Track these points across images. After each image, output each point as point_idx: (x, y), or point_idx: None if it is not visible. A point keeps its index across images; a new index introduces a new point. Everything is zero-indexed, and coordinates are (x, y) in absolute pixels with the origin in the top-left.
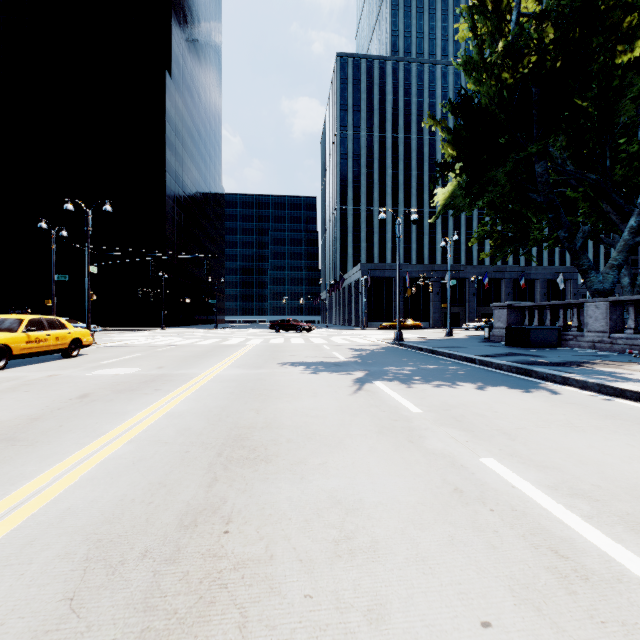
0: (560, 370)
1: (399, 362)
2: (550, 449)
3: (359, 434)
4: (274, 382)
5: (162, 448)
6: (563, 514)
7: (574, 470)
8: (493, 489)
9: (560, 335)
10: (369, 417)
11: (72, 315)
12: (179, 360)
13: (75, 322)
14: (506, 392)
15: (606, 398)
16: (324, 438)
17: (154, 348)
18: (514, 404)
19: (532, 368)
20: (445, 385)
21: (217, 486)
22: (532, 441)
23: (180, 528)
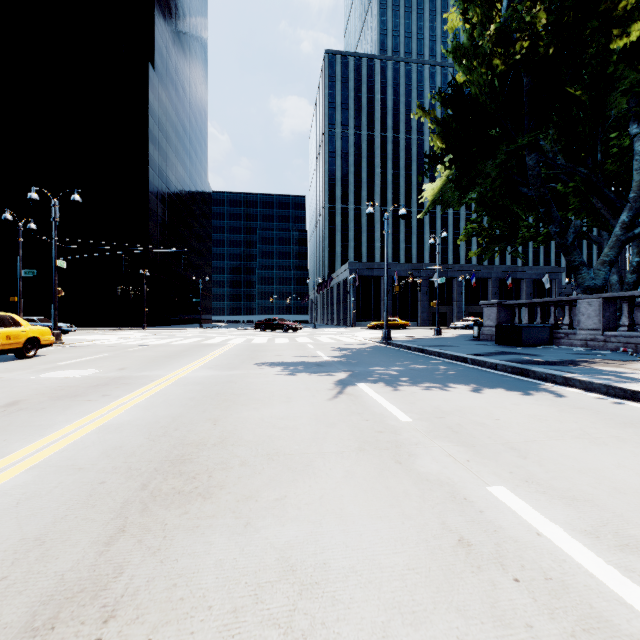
0: (559, 370)
1: (386, 362)
2: (573, 471)
3: (334, 452)
4: (245, 385)
5: (70, 477)
6: (621, 585)
7: (612, 503)
8: (512, 539)
9: (552, 333)
10: (349, 428)
11: (48, 314)
12: (147, 361)
13: (47, 321)
14: (505, 395)
15: (616, 401)
16: (289, 459)
17: (126, 348)
18: (516, 409)
19: (529, 368)
20: (437, 387)
21: (119, 542)
22: (548, 459)
23: (23, 635)
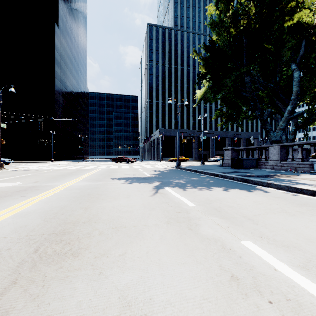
0: (264, 179)
1: (179, 177)
2: (283, 230)
3: (154, 224)
4: (105, 189)
5: None
6: None
7: (309, 248)
8: (261, 273)
9: (257, 162)
10: (161, 211)
11: None
12: (51, 177)
13: None
14: (240, 192)
15: (293, 194)
16: (128, 229)
17: (40, 171)
18: (247, 199)
19: (249, 178)
20: (205, 188)
21: (10, 292)
22: (269, 224)
23: None
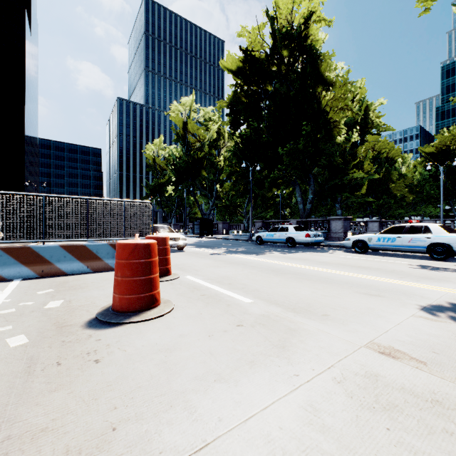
0: None
1: None
2: None
3: None
4: None
5: None
6: None
7: None
8: None
9: None
10: None
11: None
12: None
13: None
14: None
15: None
16: None
17: None
18: None
19: None
20: None
21: None
22: None
23: None
